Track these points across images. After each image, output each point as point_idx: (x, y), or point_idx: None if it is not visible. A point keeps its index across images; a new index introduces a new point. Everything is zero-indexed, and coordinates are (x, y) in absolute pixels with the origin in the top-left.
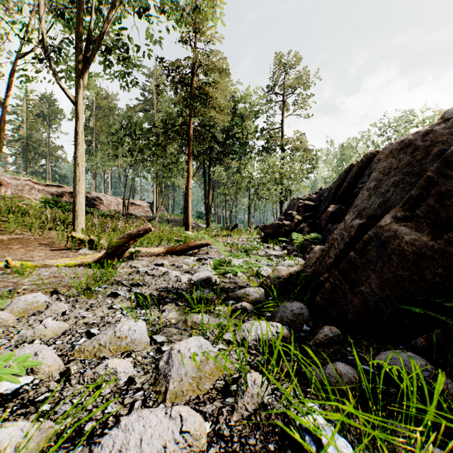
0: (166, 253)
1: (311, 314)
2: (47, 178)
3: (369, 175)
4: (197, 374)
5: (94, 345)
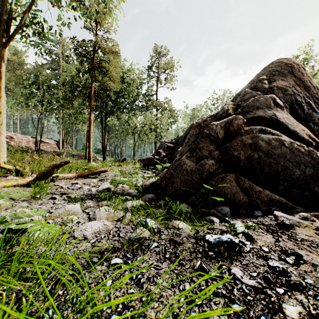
0: (77, 177)
1: (157, 198)
2: None
3: None
4: (107, 216)
5: (56, 214)
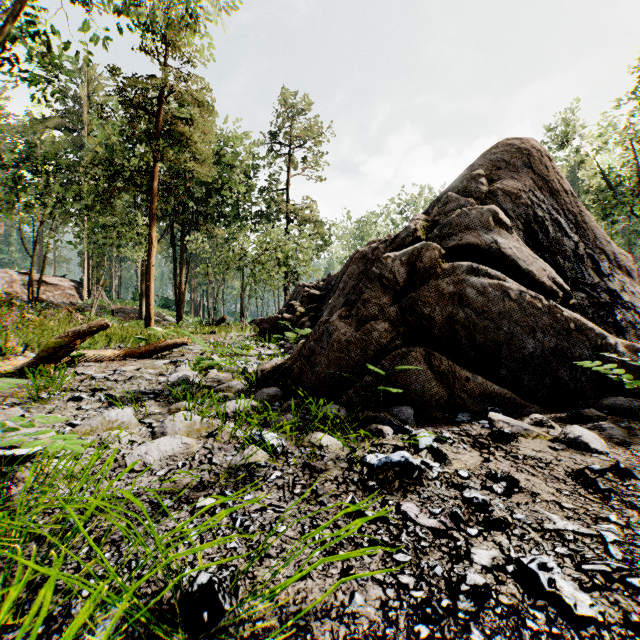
0: (124, 357)
1: (284, 395)
2: None
3: None
4: (188, 430)
5: (86, 428)
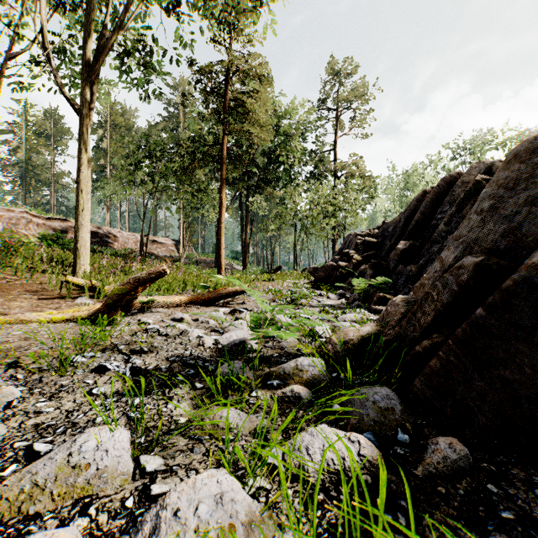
0: (190, 303)
1: (405, 408)
2: (52, 211)
3: (450, 202)
4: None
5: (23, 486)
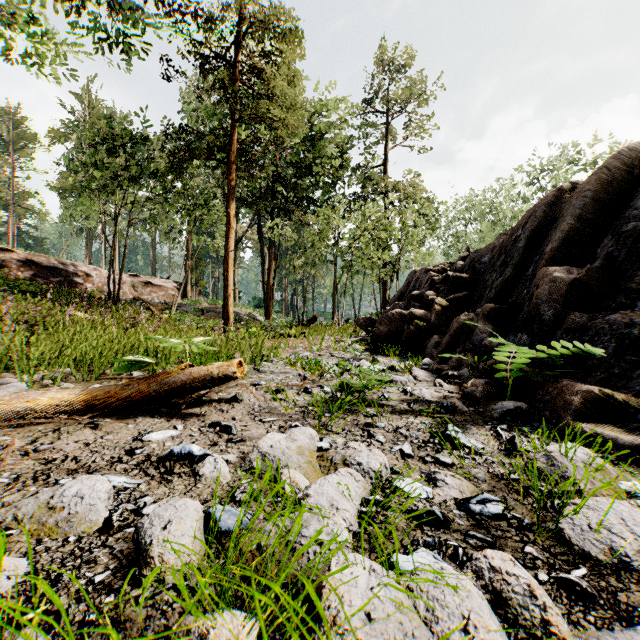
0: (85, 410)
1: None
2: (11, 243)
3: None
4: None
5: None
